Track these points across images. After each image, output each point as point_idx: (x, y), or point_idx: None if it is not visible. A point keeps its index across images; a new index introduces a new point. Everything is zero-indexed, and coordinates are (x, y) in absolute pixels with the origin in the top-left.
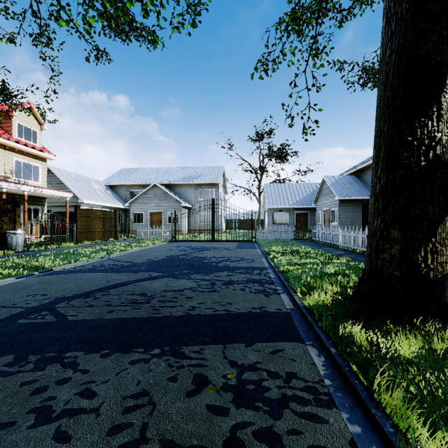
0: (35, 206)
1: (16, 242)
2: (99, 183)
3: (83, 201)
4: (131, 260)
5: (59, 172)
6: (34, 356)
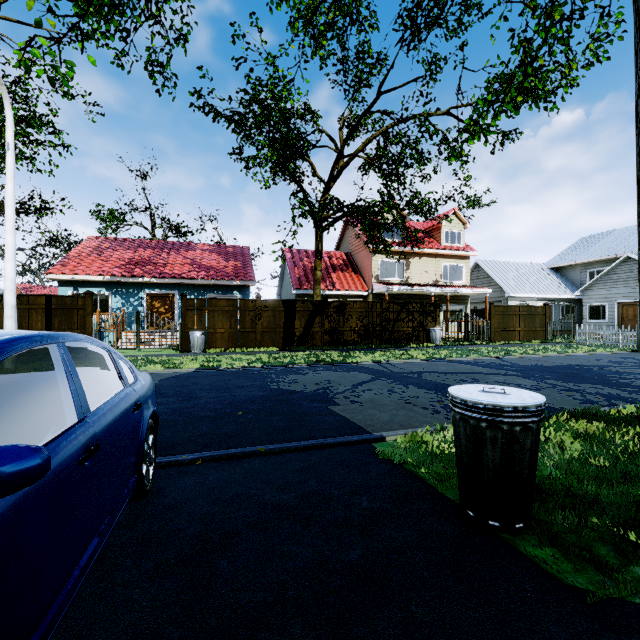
0: (459, 304)
1: (435, 337)
2: (539, 267)
3: (510, 294)
4: (516, 362)
5: (487, 265)
6: (398, 382)
